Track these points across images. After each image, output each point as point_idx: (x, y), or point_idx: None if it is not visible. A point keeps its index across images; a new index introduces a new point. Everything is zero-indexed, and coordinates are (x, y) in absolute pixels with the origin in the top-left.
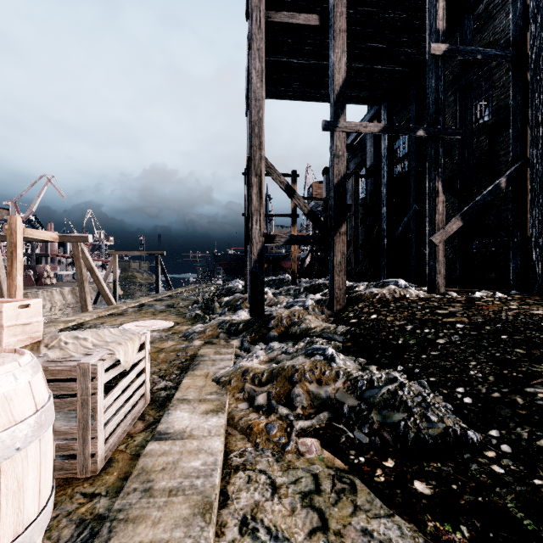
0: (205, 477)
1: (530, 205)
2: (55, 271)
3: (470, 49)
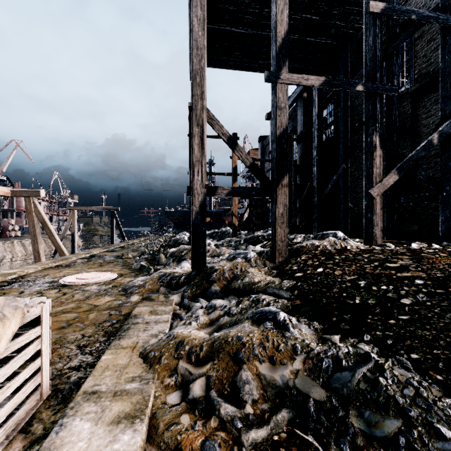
0: None
1: None
2: (22, 225)
3: (405, 9)
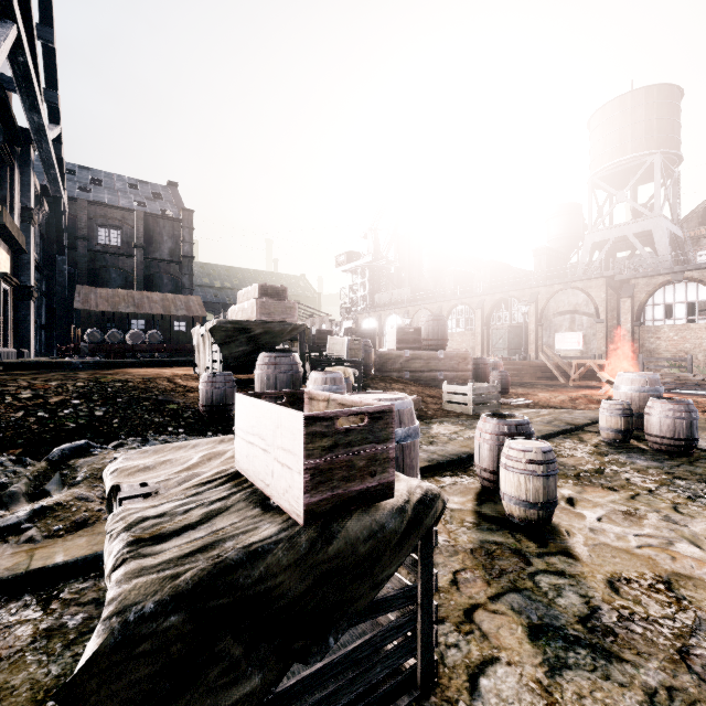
0: None
1: None
2: None
3: None
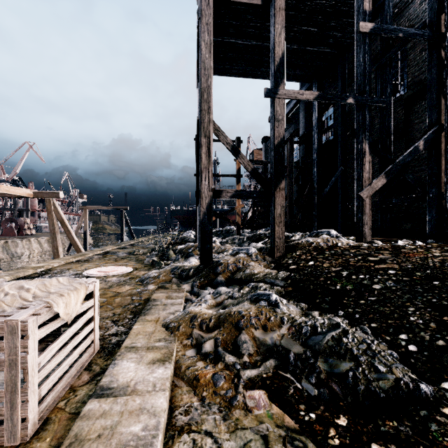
0: (144, 447)
1: (445, 165)
2: (35, 224)
3: (393, 28)
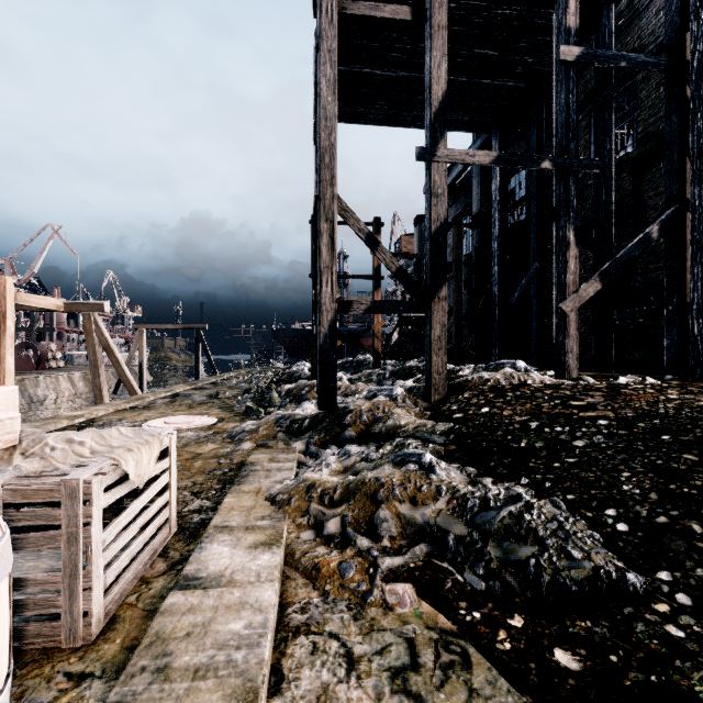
0: (249, 647)
1: (691, 262)
2: (63, 351)
3: (611, 54)
